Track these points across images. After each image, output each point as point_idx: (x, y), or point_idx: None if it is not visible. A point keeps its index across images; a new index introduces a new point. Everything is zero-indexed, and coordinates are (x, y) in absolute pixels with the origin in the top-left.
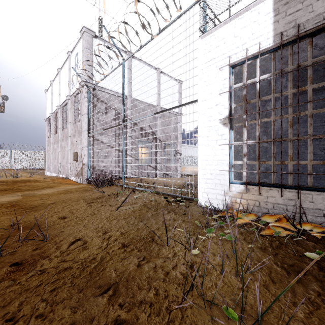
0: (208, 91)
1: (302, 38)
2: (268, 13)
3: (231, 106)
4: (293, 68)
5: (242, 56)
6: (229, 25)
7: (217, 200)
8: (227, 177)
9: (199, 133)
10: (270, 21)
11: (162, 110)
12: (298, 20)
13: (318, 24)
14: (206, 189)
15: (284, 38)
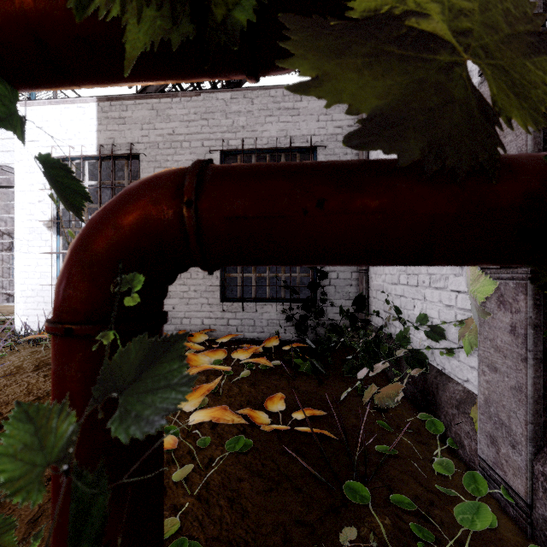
0: (29, 181)
1: (121, 157)
2: (93, 119)
3: (59, 207)
4: (115, 183)
5: (69, 152)
6: (55, 109)
7: (40, 323)
8: (52, 294)
9: (17, 235)
10: (95, 127)
11: (4, 170)
12: (116, 140)
13: (129, 151)
14: (26, 310)
15: (105, 151)
